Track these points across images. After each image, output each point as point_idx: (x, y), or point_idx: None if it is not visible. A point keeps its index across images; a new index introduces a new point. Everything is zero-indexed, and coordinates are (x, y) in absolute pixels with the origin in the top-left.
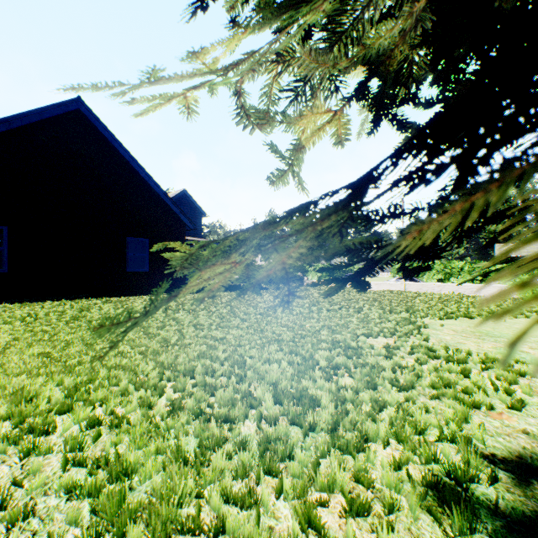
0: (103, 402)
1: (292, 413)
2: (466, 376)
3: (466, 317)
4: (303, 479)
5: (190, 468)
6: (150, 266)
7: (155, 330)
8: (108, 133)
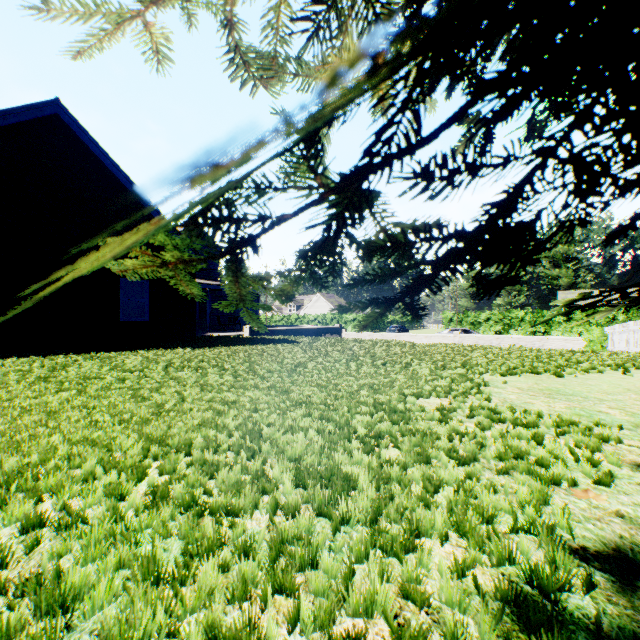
0: (54, 492)
1: (318, 499)
2: (539, 443)
3: (532, 372)
4: (330, 598)
5: (166, 589)
6: (150, 315)
7: (146, 393)
8: (95, 146)
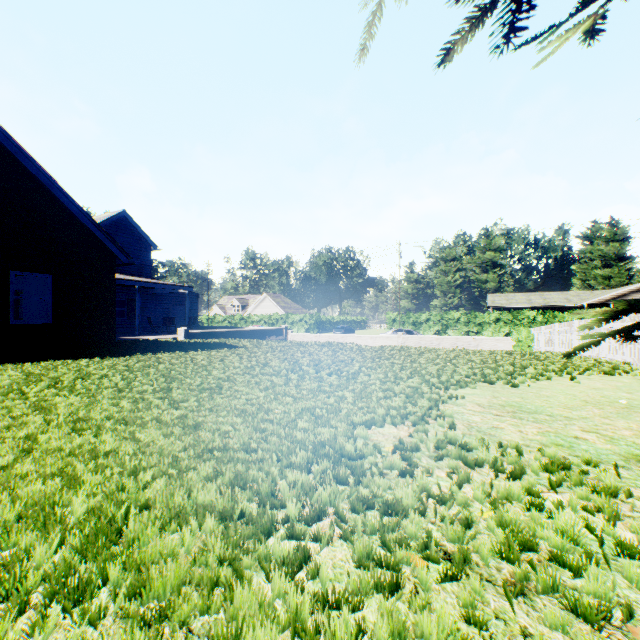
0: None
1: None
2: (538, 508)
3: (486, 382)
4: None
5: None
6: (54, 316)
7: None
8: None
